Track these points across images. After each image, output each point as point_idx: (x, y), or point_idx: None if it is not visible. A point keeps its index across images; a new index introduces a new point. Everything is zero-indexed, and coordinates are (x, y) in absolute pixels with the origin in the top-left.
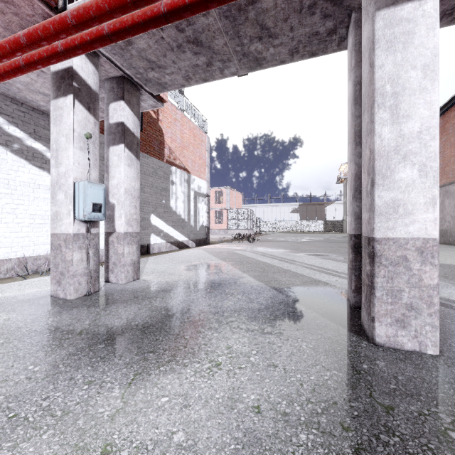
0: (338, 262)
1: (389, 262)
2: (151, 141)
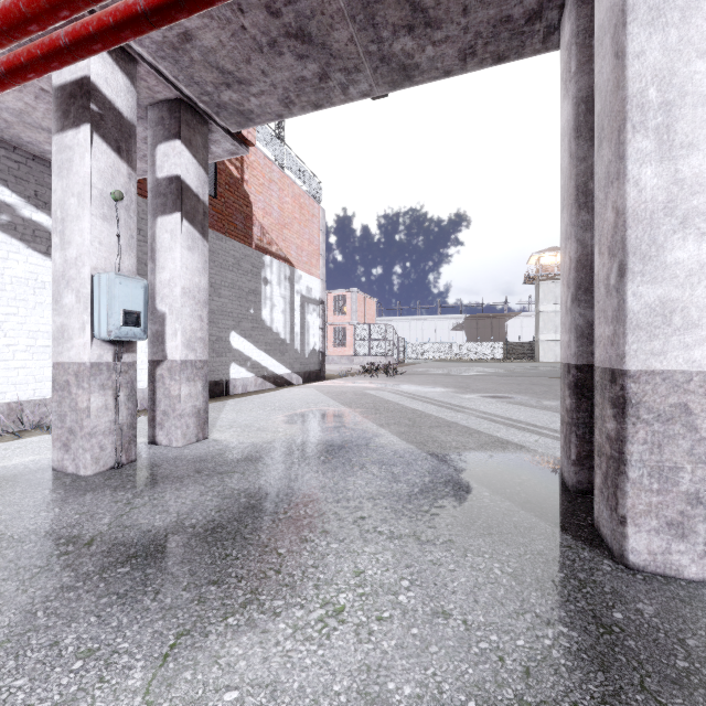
0: (533, 409)
1: (655, 416)
2: (230, 213)
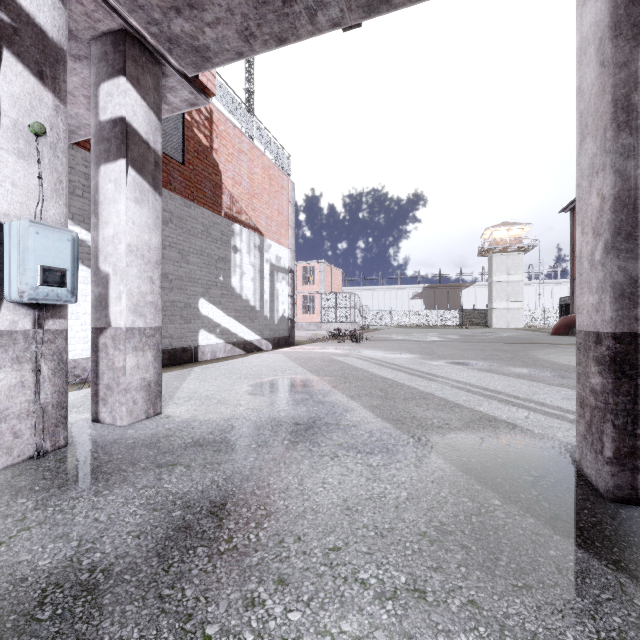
0: (508, 378)
1: None
2: (199, 181)
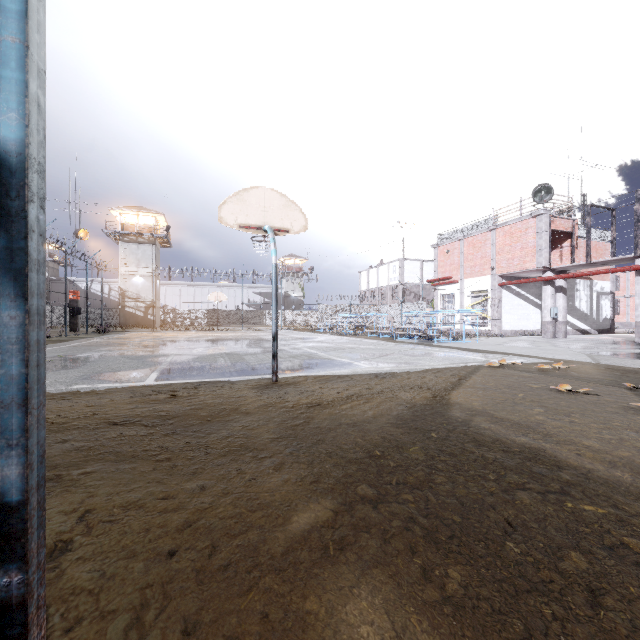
0: None
1: (637, 326)
2: None
